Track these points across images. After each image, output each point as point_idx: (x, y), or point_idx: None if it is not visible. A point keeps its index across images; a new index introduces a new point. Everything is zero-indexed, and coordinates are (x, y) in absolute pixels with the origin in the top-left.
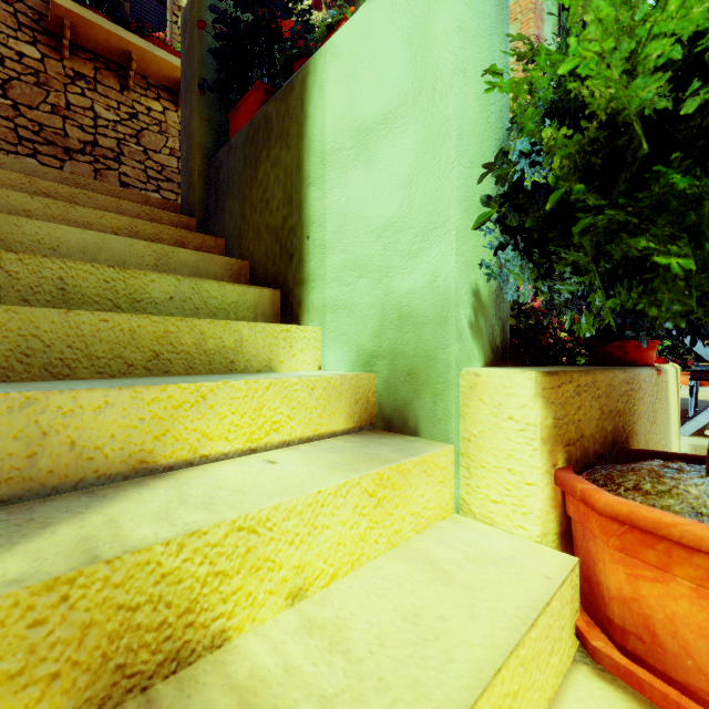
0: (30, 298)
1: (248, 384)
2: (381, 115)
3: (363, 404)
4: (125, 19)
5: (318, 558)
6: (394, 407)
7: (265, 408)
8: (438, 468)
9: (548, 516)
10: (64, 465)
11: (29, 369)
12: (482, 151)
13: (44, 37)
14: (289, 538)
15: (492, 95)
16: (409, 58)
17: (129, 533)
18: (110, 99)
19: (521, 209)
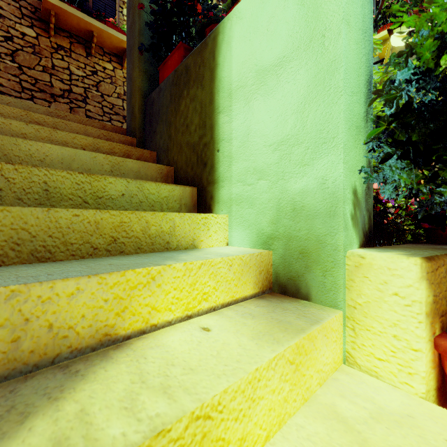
0: (23, 197)
1: (186, 266)
2: (277, 59)
3: (265, 274)
4: (89, 10)
5: (255, 426)
6: (289, 277)
7: (197, 283)
8: (332, 330)
9: (430, 376)
10: (43, 345)
11: (19, 255)
12: (358, 83)
13: (38, 22)
14: (235, 415)
15: (363, 41)
16: (301, 14)
17: (99, 433)
18: (79, 62)
19: (408, 126)
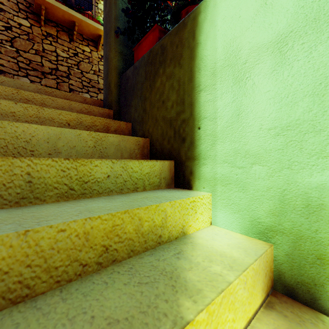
0: (3, 193)
1: (208, 310)
2: (281, 34)
3: (268, 274)
4: (72, 5)
5: None
6: (299, 280)
7: (218, 324)
8: None
9: None
10: None
11: None
12: None
13: (32, 15)
14: None
15: None
16: None
17: None
18: (64, 46)
19: None
